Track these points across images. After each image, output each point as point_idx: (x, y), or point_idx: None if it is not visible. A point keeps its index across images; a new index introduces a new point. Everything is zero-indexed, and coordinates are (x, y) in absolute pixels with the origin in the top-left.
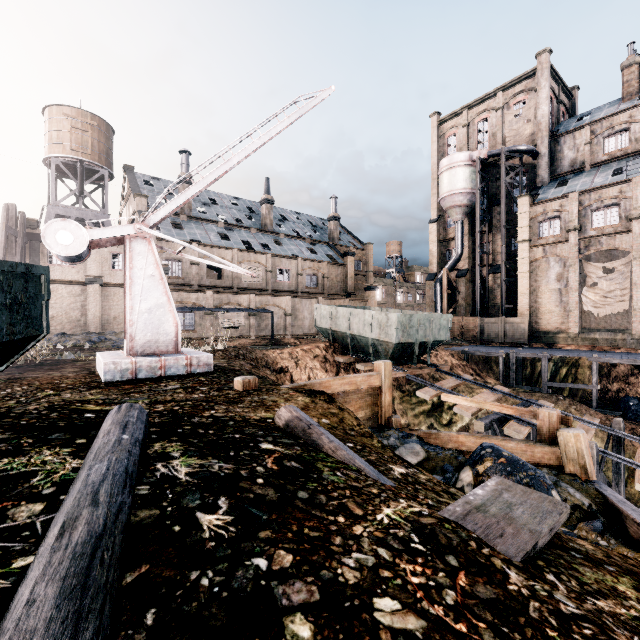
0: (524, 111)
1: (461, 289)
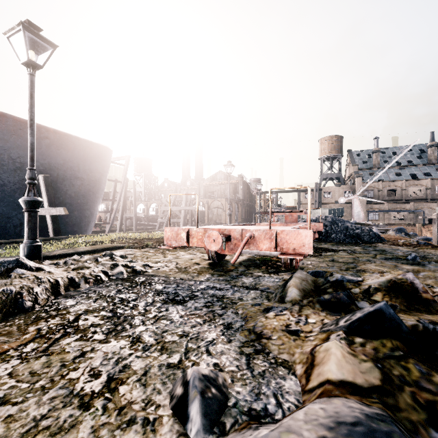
0: None
1: None
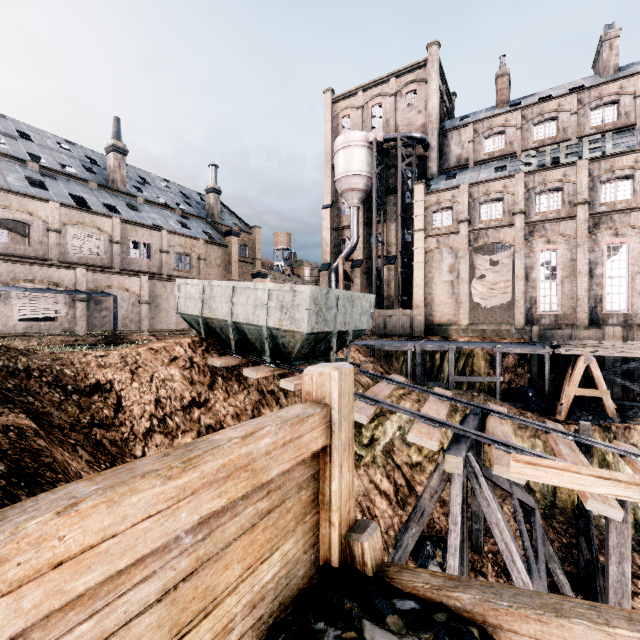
0: (416, 101)
1: (356, 280)
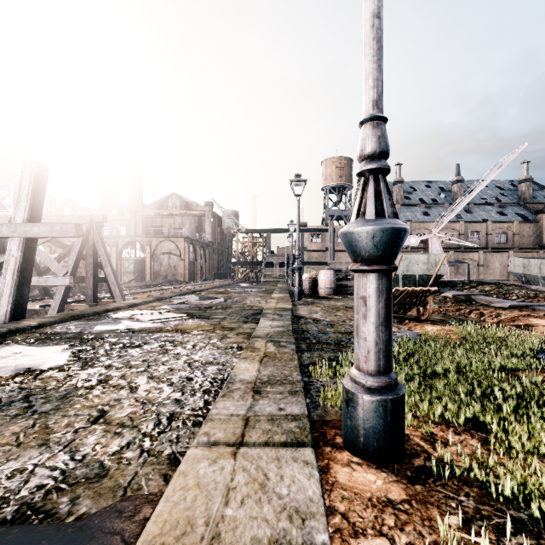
0: None
1: None
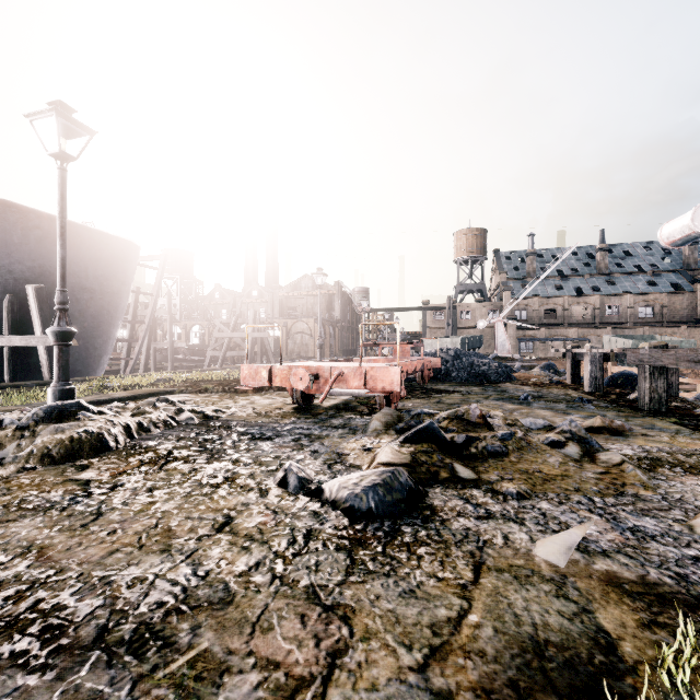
0: None
1: None
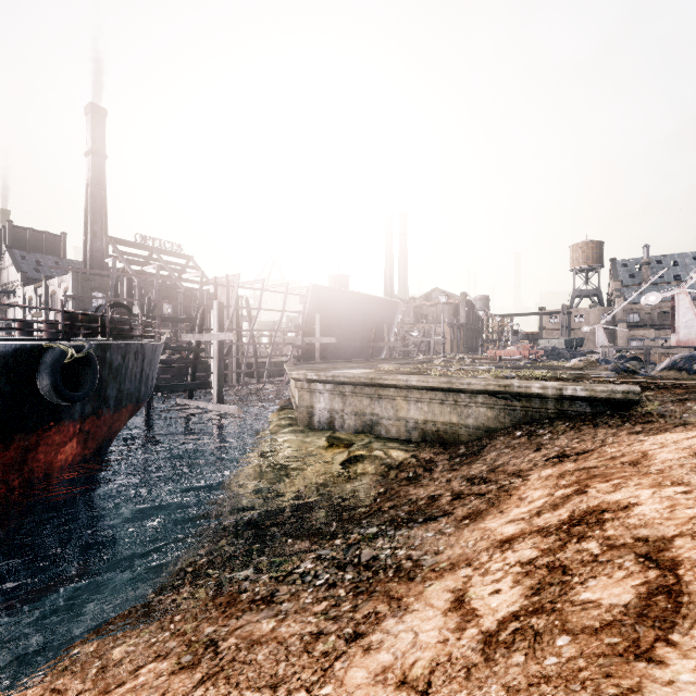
0: None
1: None
